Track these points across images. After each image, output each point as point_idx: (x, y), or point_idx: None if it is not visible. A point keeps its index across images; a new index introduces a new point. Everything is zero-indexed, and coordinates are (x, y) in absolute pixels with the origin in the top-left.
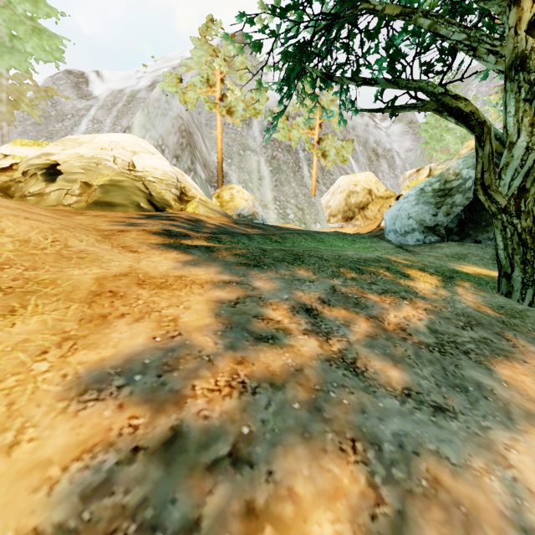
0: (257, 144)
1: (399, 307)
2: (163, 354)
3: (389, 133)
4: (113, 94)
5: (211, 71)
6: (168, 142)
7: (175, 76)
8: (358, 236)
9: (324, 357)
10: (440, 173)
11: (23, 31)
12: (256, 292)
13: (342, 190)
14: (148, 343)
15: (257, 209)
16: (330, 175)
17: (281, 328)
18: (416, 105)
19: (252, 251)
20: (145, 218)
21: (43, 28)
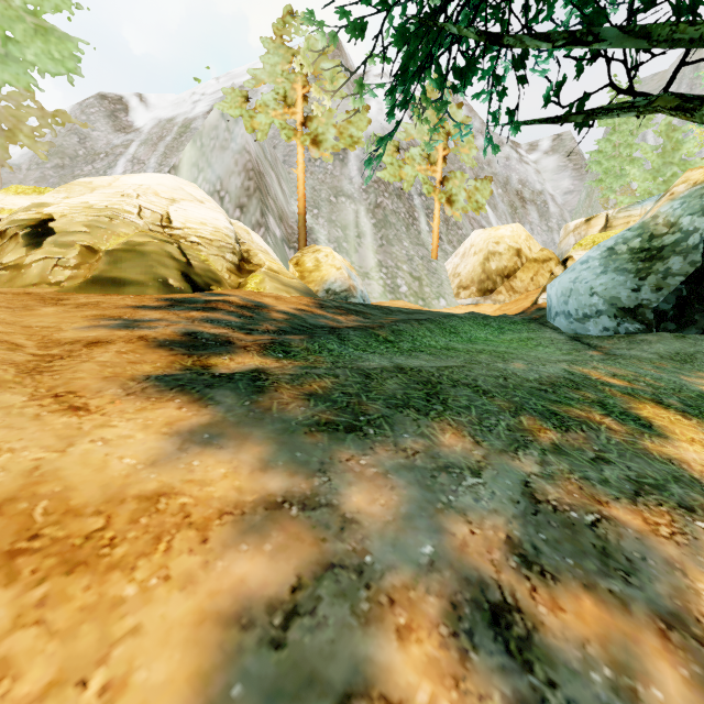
0: (354, 187)
1: (700, 550)
2: None
3: (540, 169)
4: (160, 125)
5: (290, 85)
6: (229, 186)
7: (239, 93)
8: (505, 319)
9: None
10: (641, 223)
11: (22, 31)
12: (349, 544)
13: (477, 250)
14: None
15: (355, 281)
16: (458, 230)
17: None
18: (634, 104)
19: (343, 380)
20: (165, 307)
21: (51, 26)
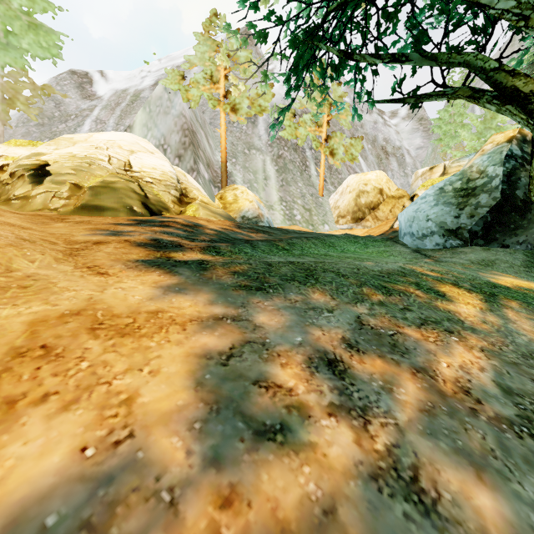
0: (262, 142)
1: (448, 347)
2: (87, 495)
3: (399, 130)
4: (117, 94)
5: (215, 67)
6: (170, 141)
7: (177, 73)
8: (370, 238)
9: (367, 469)
10: (461, 171)
11: (19, 26)
12: (258, 335)
13: (351, 189)
14: (67, 466)
15: (263, 211)
16: (338, 175)
17: (294, 406)
18: (445, 93)
19: (254, 266)
20: (135, 224)
21: (40, 23)
